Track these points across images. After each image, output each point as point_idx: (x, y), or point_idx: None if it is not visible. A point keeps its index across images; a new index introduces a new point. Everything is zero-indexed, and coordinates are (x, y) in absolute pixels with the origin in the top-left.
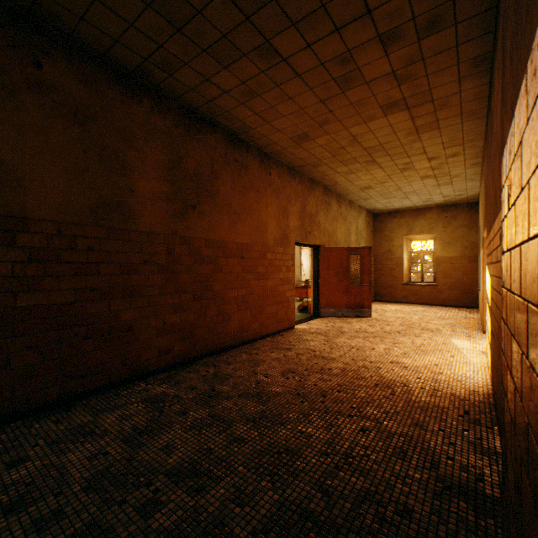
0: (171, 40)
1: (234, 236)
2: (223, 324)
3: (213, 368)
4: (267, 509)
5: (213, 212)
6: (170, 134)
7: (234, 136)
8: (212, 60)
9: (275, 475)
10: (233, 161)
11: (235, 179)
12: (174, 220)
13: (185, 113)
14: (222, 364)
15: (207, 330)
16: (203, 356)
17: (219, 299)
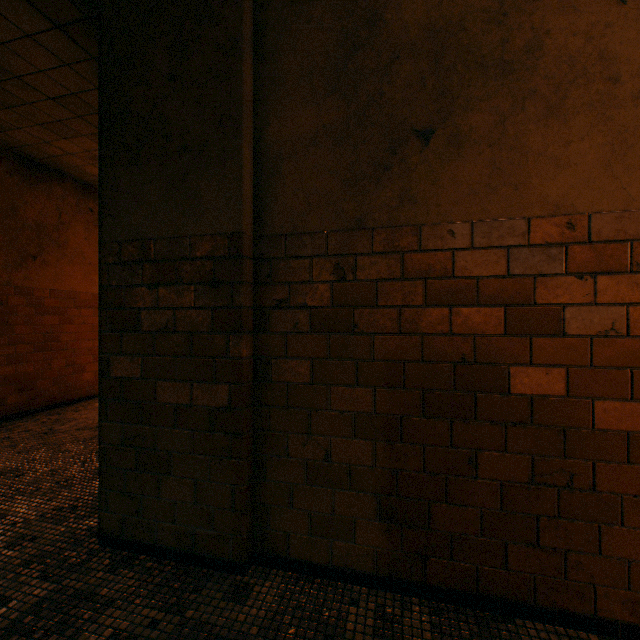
0: (1, 112)
1: (90, 287)
2: (74, 375)
3: (57, 416)
4: (73, 474)
5: (61, 262)
6: (2, 183)
7: (89, 186)
8: (50, 132)
9: (88, 461)
10: (88, 211)
11: (91, 229)
12: (8, 270)
13: (23, 161)
14: (69, 412)
15: (53, 382)
16: (47, 408)
17: (70, 350)
